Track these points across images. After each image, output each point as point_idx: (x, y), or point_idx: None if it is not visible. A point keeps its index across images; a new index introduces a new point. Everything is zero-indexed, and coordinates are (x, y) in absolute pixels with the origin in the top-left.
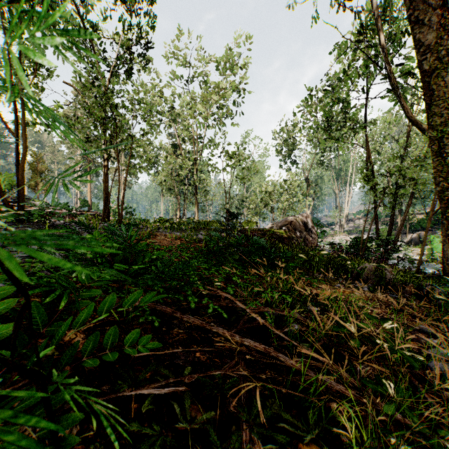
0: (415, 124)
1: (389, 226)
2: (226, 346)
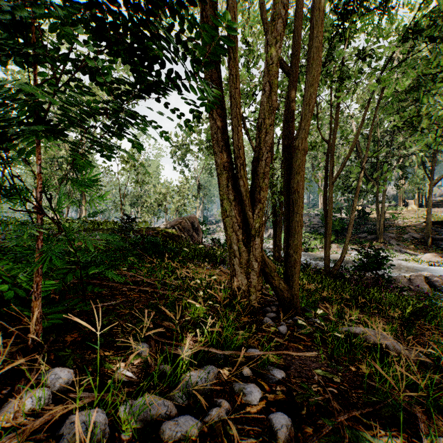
0: None
1: None
2: (134, 295)
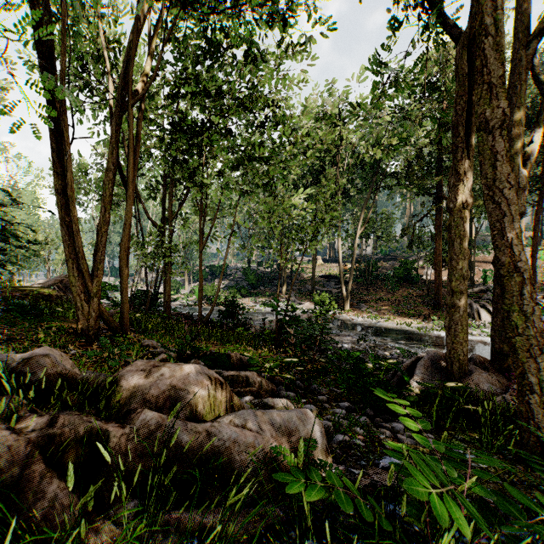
0: (152, 220)
1: (155, 281)
2: None
